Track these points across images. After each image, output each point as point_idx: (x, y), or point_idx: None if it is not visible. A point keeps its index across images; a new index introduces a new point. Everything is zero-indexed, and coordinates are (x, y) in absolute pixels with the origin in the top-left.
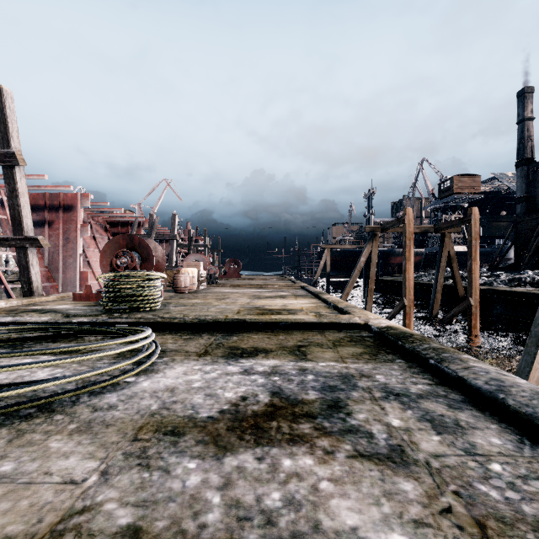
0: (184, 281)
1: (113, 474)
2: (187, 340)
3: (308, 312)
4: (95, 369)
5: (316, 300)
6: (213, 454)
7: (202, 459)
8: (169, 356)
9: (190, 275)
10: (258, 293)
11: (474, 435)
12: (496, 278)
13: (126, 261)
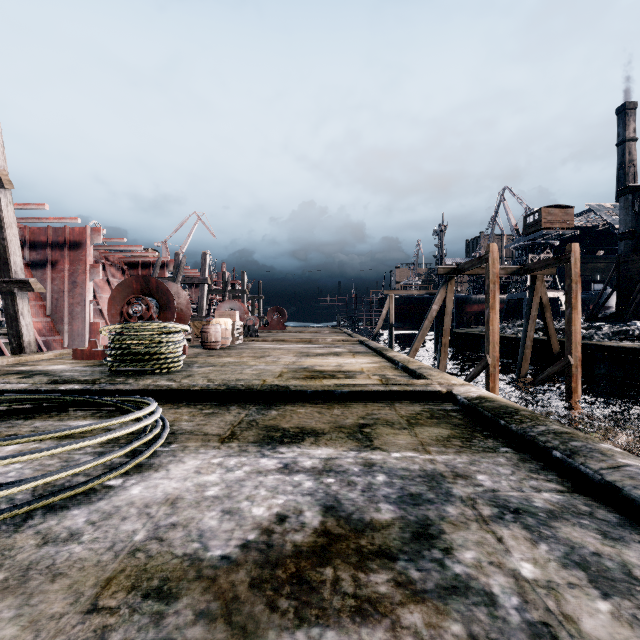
0: (214, 335)
1: None
2: (208, 416)
3: (370, 375)
4: (56, 471)
5: (379, 358)
6: None
7: None
8: (180, 442)
9: (223, 327)
10: (306, 349)
11: None
12: (597, 330)
13: (140, 309)
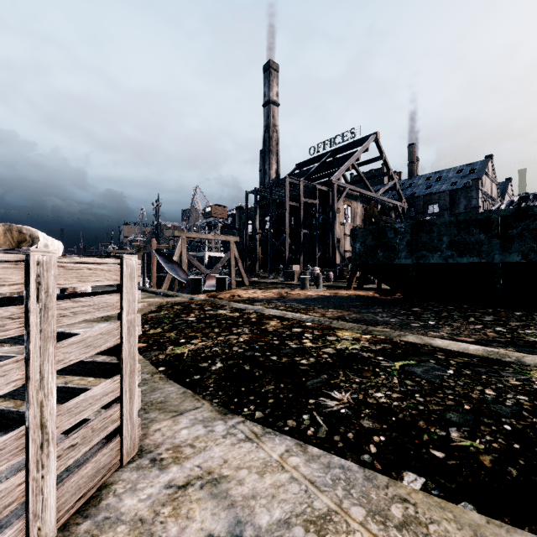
0: None
1: None
2: None
3: None
4: None
5: None
6: None
7: None
8: None
9: None
10: None
11: None
12: None
13: None
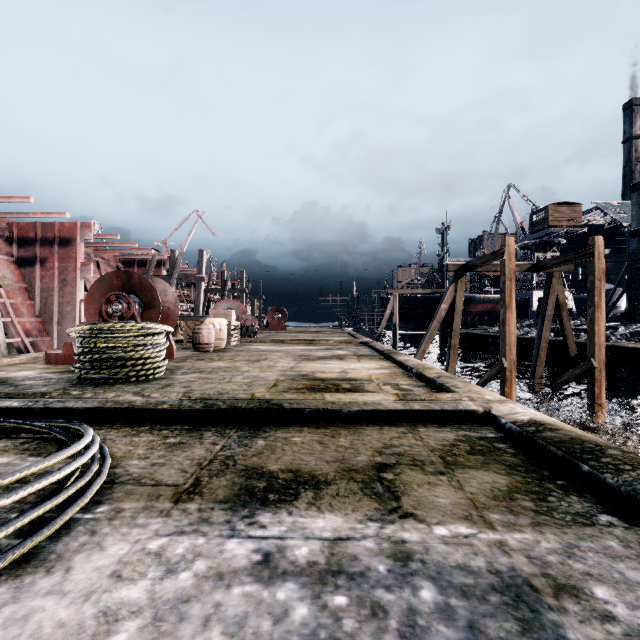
0: (207, 336)
1: None
2: (172, 449)
3: (381, 385)
4: None
5: (387, 362)
6: None
7: None
8: (114, 500)
9: (217, 328)
10: (306, 352)
11: None
12: (612, 331)
13: (121, 308)
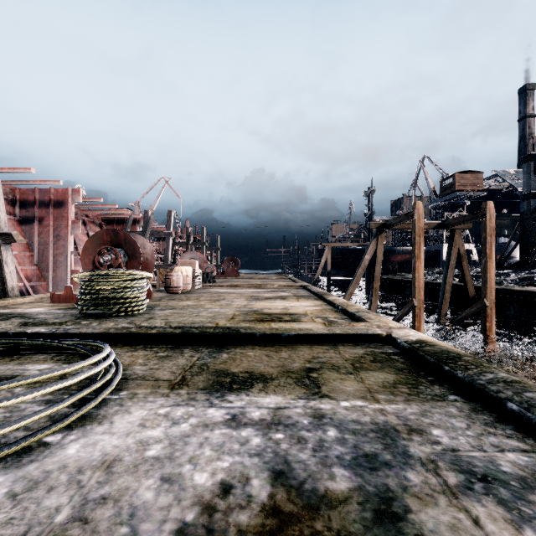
0: (176, 281)
1: None
2: (162, 359)
3: (314, 318)
4: None
5: (320, 301)
6: None
7: None
8: (130, 388)
9: (184, 274)
10: (256, 293)
11: None
12: (505, 277)
13: (110, 259)
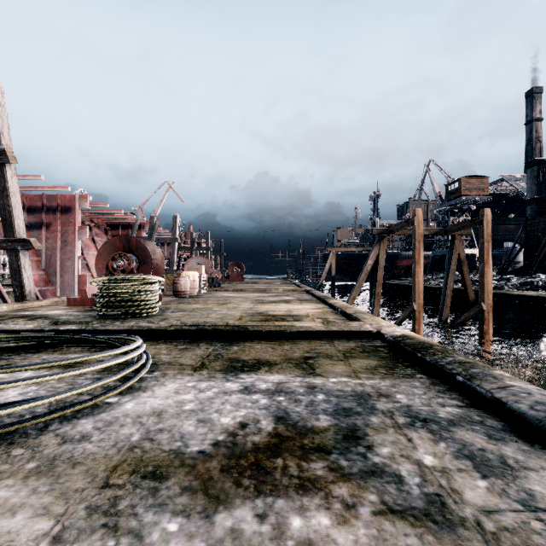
0: (184, 285)
1: (67, 542)
2: (182, 351)
3: (315, 319)
4: (68, 390)
5: (322, 305)
6: (201, 508)
7: (187, 516)
8: (161, 370)
9: (191, 279)
10: (261, 297)
11: (529, 479)
12: (507, 282)
13: (123, 264)
